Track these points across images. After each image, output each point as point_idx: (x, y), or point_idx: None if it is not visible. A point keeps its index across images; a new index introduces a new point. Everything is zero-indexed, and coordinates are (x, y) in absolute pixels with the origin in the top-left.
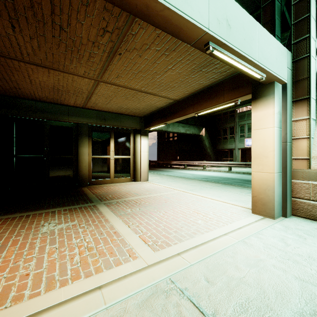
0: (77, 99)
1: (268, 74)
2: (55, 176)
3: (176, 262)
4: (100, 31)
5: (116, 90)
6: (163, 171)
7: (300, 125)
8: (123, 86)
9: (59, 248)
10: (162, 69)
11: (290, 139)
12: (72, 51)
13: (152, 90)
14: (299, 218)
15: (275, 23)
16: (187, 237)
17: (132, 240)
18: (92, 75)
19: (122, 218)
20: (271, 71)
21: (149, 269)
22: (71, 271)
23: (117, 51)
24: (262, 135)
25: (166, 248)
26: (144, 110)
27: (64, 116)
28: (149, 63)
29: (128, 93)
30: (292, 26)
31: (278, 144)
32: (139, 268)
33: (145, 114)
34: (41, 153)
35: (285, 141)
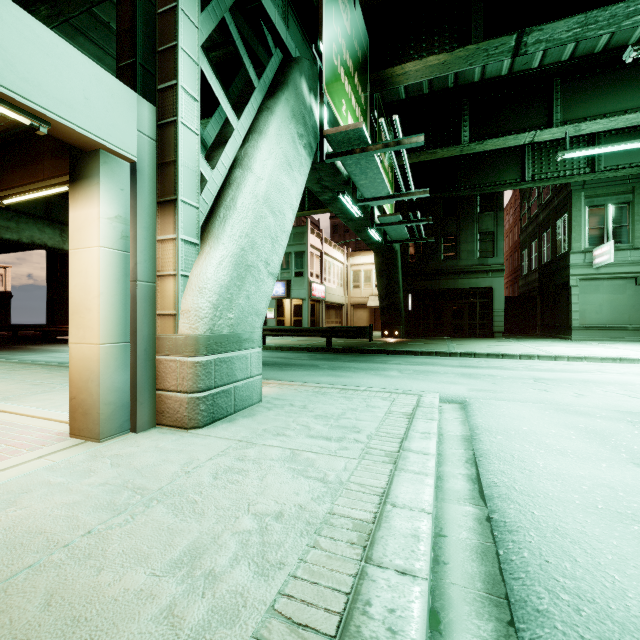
0: None
1: (57, 123)
2: None
3: None
4: None
5: None
6: (36, 351)
7: (166, 250)
8: None
9: None
10: None
11: (154, 276)
12: None
13: None
14: (166, 428)
15: (136, 38)
16: None
17: None
18: None
19: None
20: (61, 118)
21: None
22: None
23: None
24: (84, 262)
25: None
26: None
27: None
28: None
29: None
30: (157, 55)
31: (117, 283)
32: None
33: None
34: None
35: (135, 279)
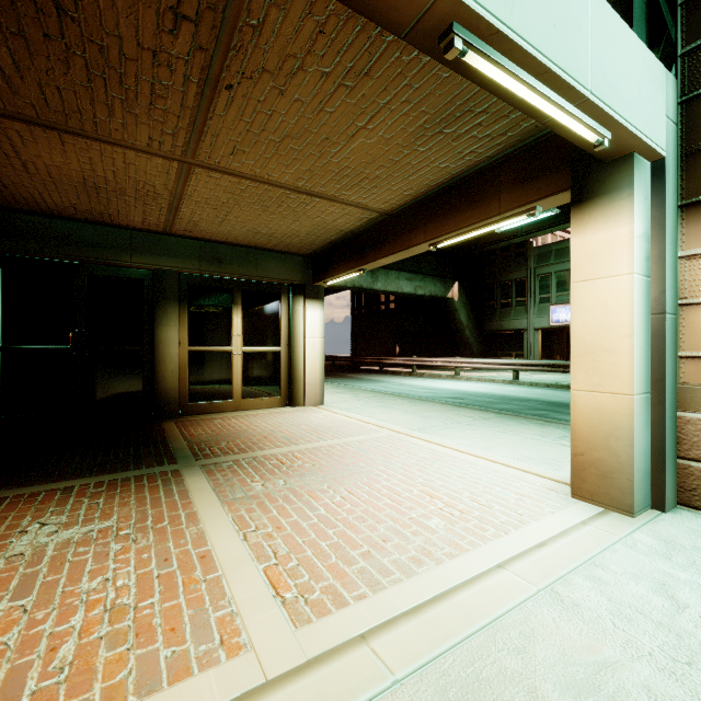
0: (147, 213)
1: (617, 131)
2: (99, 394)
3: (352, 671)
4: (165, 19)
5: (235, 188)
6: (363, 380)
7: (700, 268)
8: (251, 178)
9: (31, 612)
10: (341, 128)
11: (675, 305)
12: (106, 81)
13: (324, 187)
14: (700, 513)
15: (632, 6)
16: (397, 576)
17: (242, 585)
18: (171, 148)
19: (235, 511)
20: (627, 122)
21: (266, 698)
22: (31, 700)
23: (221, 79)
24: (600, 295)
25: (330, 615)
26: (311, 239)
27: (120, 252)
28: (308, 112)
29: (267, 196)
30: (679, 9)
31: (643, 318)
32: (239, 692)
33: (315, 248)
34: (66, 341)
35: (660, 312)
